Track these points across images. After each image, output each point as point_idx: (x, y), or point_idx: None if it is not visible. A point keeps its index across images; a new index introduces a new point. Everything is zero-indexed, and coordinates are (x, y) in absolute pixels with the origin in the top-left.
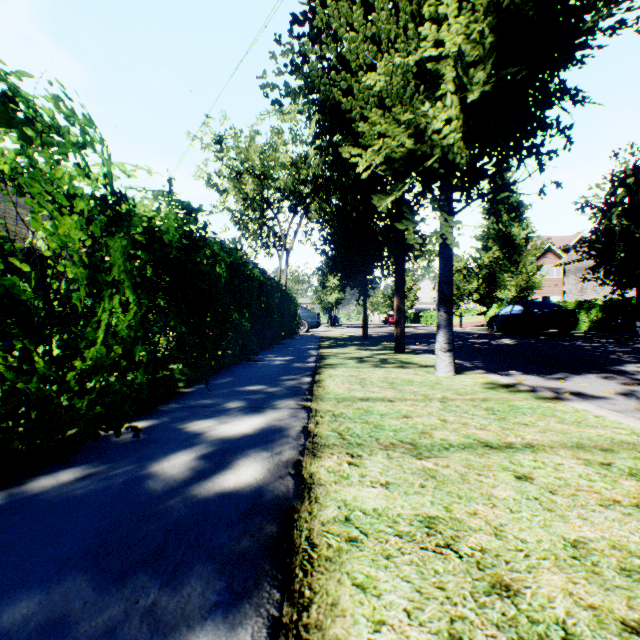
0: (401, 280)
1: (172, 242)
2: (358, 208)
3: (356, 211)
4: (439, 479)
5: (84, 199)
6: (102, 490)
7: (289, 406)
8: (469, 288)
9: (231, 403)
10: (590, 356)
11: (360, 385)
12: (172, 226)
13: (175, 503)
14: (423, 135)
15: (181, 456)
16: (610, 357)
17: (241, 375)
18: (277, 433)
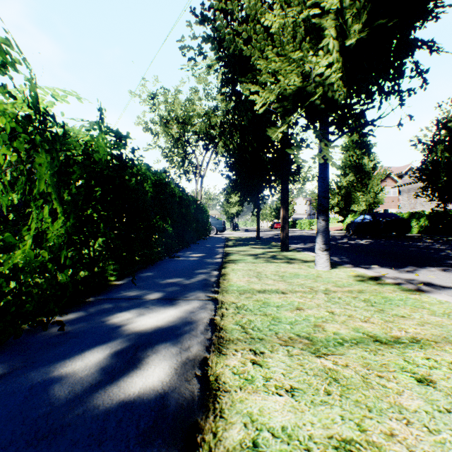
0: (286, 196)
1: (102, 161)
2: (253, 144)
3: (251, 146)
4: (342, 383)
5: (5, 114)
6: (4, 399)
7: (199, 298)
8: (332, 203)
9: (151, 295)
10: (427, 253)
11: (257, 278)
12: (102, 148)
13: (73, 418)
14: (308, 77)
15: (95, 353)
16: (442, 254)
17: (163, 269)
18: (187, 326)
